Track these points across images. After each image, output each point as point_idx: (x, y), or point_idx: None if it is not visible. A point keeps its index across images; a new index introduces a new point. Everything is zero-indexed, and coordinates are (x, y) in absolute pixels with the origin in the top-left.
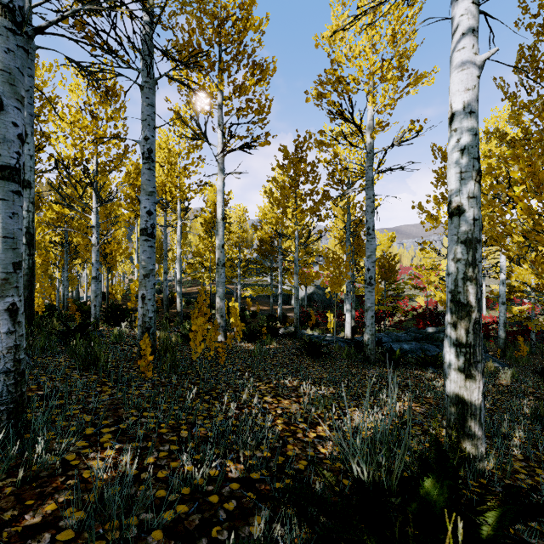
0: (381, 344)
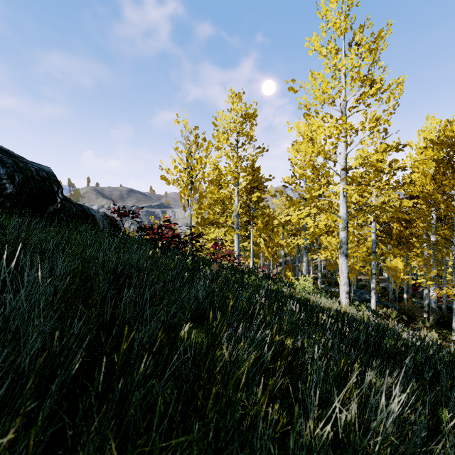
0: (450, 309)
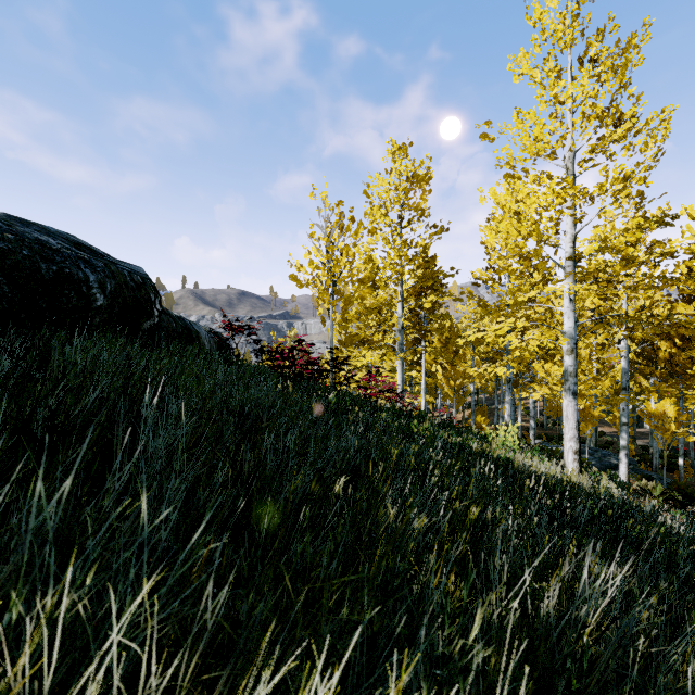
0: None
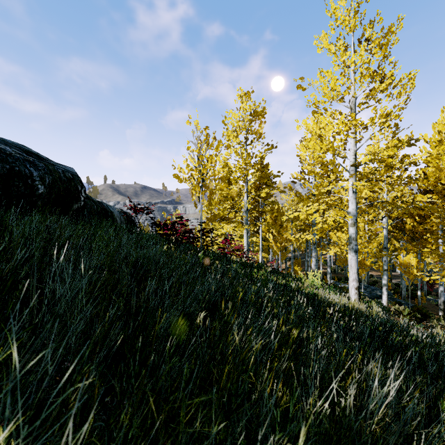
0: None
